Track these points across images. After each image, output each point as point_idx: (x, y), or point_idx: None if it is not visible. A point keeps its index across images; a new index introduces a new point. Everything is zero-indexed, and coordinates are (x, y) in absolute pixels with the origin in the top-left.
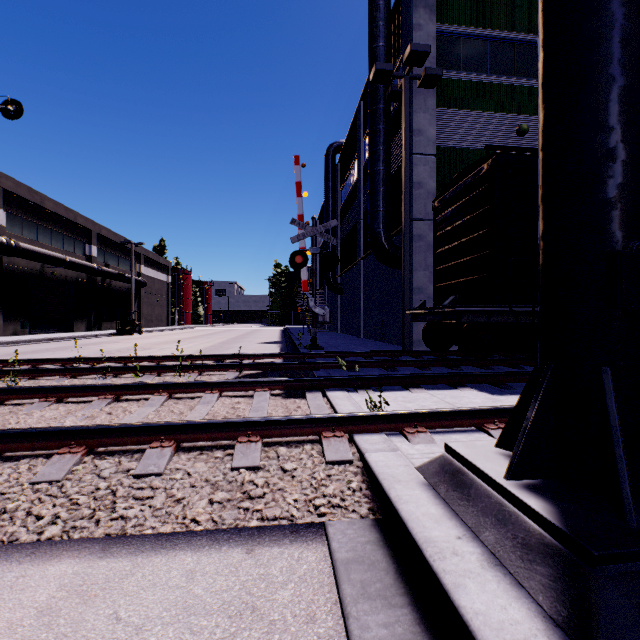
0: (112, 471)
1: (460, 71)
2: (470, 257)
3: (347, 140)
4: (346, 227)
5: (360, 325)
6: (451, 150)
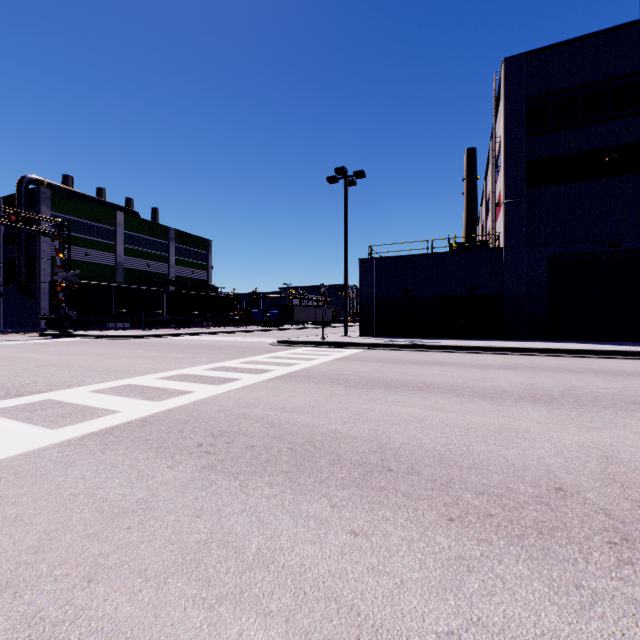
0: (5, 335)
1: None
2: None
3: None
4: None
5: (1, 322)
6: None
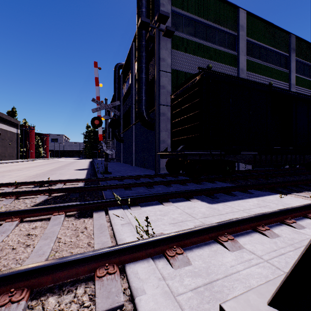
0: None
1: (182, 33)
2: (190, 125)
3: (126, 62)
4: (125, 108)
5: (132, 159)
6: (178, 71)
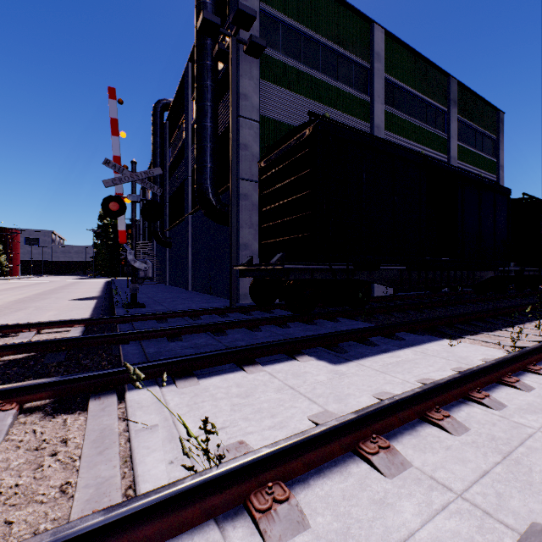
0: None
1: (280, 52)
2: (294, 216)
3: (176, 99)
4: (175, 183)
5: (188, 278)
6: (272, 121)
